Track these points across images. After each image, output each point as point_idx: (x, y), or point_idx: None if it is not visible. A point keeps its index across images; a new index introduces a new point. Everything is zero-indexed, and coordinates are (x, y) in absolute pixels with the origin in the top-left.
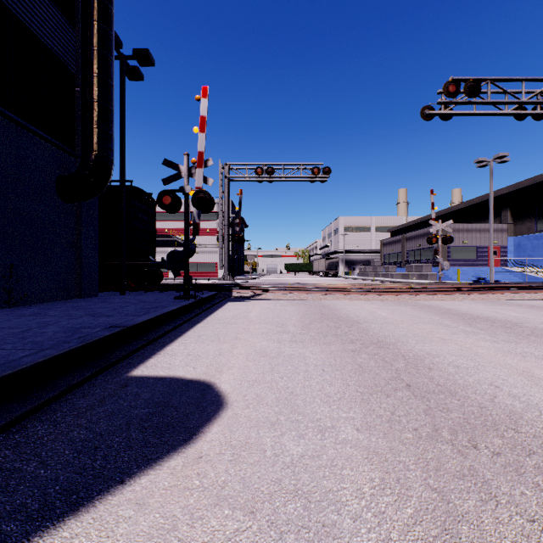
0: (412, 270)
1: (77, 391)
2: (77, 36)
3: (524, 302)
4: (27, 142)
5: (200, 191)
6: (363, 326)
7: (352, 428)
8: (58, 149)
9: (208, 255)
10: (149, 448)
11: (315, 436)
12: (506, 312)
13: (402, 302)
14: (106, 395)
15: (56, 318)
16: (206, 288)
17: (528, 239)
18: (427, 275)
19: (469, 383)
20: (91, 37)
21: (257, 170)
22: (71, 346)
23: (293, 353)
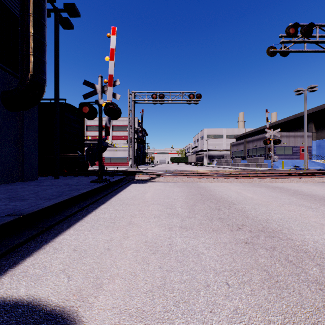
0: (251, 161)
1: None
2: None
3: None
4: None
5: (110, 102)
6: (239, 207)
7: None
8: (2, 70)
9: (123, 152)
10: None
11: None
12: None
13: (256, 184)
14: None
15: None
16: (117, 174)
17: None
18: (261, 164)
19: None
20: None
21: (153, 96)
22: None
23: (186, 246)
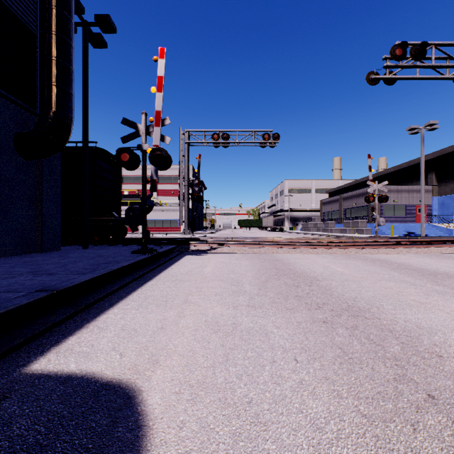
0: (349, 225)
1: None
2: None
3: None
4: None
5: (157, 148)
6: (324, 284)
7: None
8: (16, 106)
9: (172, 213)
10: None
11: None
12: None
13: (351, 255)
14: None
15: None
16: (166, 242)
17: (451, 199)
18: (363, 230)
19: None
20: None
21: (214, 136)
22: None
23: (253, 326)
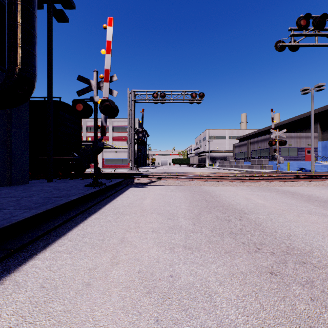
0: (255, 163)
1: None
2: None
3: None
4: None
5: (105, 99)
6: (252, 218)
7: None
8: None
9: (123, 154)
10: None
11: None
12: None
13: (264, 188)
14: None
15: None
16: (115, 177)
17: None
18: (265, 166)
19: None
20: None
21: (154, 95)
22: None
23: (192, 280)
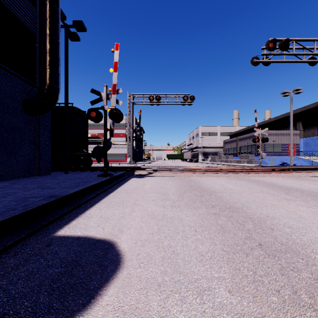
0: (243, 158)
1: (11, 250)
2: (37, 11)
3: (316, 178)
4: (3, 76)
5: (114, 108)
6: (218, 194)
7: (225, 290)
8: (24, 82)
9: (121, 149)
10: (51, 315)
11: (195, 300)
12: (307, 185)
13: (240, 178)
14: (32, 254)
15: (16, 190)
16: (118, 169)
17: (312, 140)
18: (252, 161)
19: (305, 242)
20: (44, 11)
21: (150, 98)
22: (14, 213)
23: (174, 216)
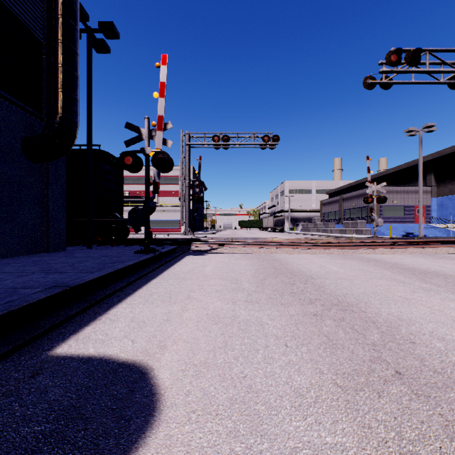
0: (349, 226)
1: None
2: (44, 6)
3: None
4: None
5: (159, 151)
6: (318, 282)
7: None
8: (24, 112)
9: (173, 214)
10: None
11: None
12: (450, 266)
13: (347, 256)
14: (1, 393)
15: (5, 275)
16: (167, 243)
17: (449, 199)
18: (362, 230)
19: None
20: (55, 5)
21: (214, 138)
22: None
23: (250, 318)
